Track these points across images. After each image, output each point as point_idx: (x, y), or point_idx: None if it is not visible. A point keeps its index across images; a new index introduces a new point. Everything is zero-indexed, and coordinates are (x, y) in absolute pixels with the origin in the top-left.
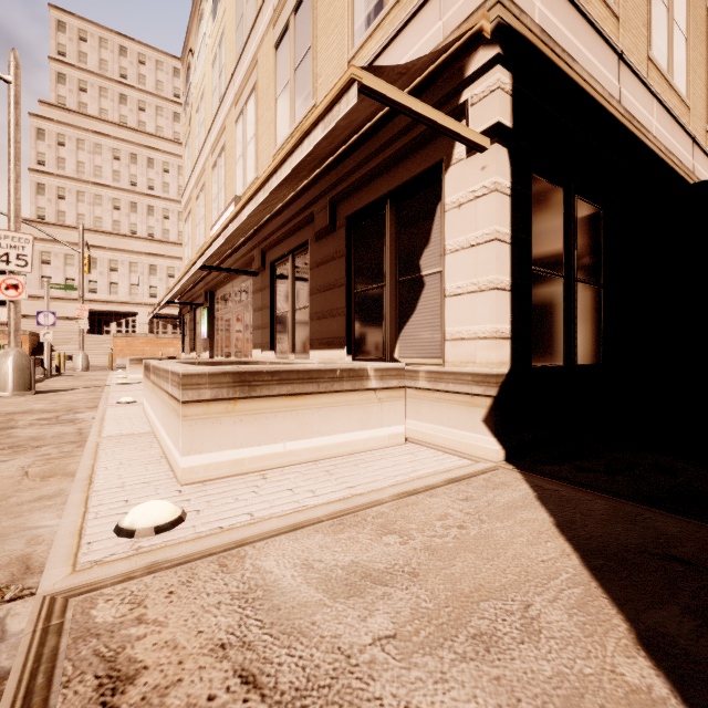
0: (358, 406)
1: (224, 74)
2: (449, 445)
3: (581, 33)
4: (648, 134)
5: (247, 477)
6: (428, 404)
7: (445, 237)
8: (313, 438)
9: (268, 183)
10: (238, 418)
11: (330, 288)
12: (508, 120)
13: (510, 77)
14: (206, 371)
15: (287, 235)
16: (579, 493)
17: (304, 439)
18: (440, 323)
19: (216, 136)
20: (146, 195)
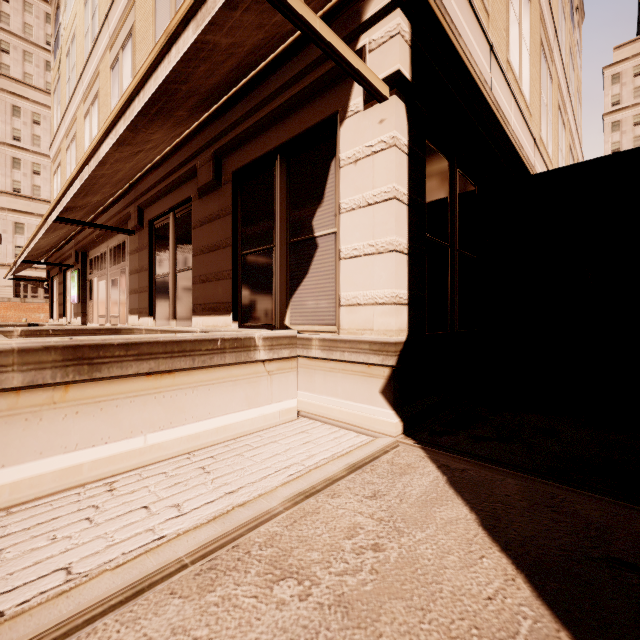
0: (244, 381)
1: (97, 15)
2: (345, 418)
3: (465, 12)
4: (509, 126)
5: (84, 490)
6: (322, 374)
7: (340, 195)
8: (186, 425)
9: (129, 108)
10: (71, 410)
11: (214, 248)
12: (407, 71)
13: (409, 27)
14: (13, 345)
15: (167, 190)
16: (487, 472)
17: (174, 428)
18: (335, 288)
19: (88, 82)
20: (10, 145)
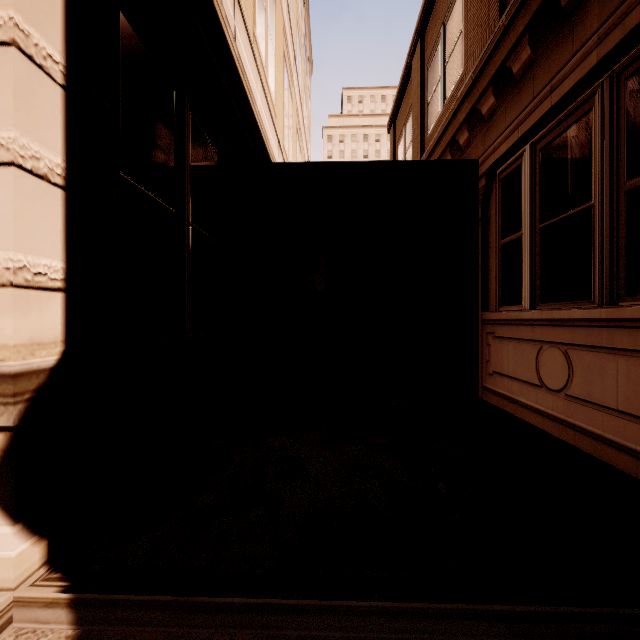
0: None
1: None
2: None
3: None
4: (255, 104)
5: None
6: None
7: None
8: None
9: None
10: None
11: None
12: None
13: None
14: None
15: None
16: (200, 631)
17: None
18: None
19: None
20: None
